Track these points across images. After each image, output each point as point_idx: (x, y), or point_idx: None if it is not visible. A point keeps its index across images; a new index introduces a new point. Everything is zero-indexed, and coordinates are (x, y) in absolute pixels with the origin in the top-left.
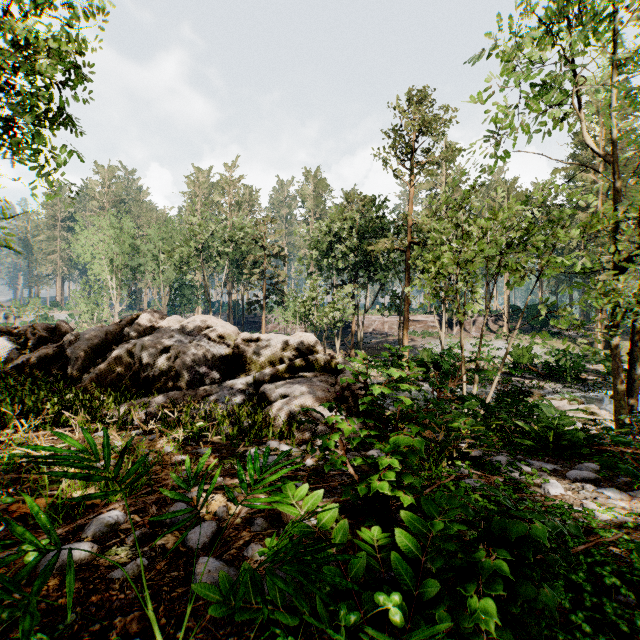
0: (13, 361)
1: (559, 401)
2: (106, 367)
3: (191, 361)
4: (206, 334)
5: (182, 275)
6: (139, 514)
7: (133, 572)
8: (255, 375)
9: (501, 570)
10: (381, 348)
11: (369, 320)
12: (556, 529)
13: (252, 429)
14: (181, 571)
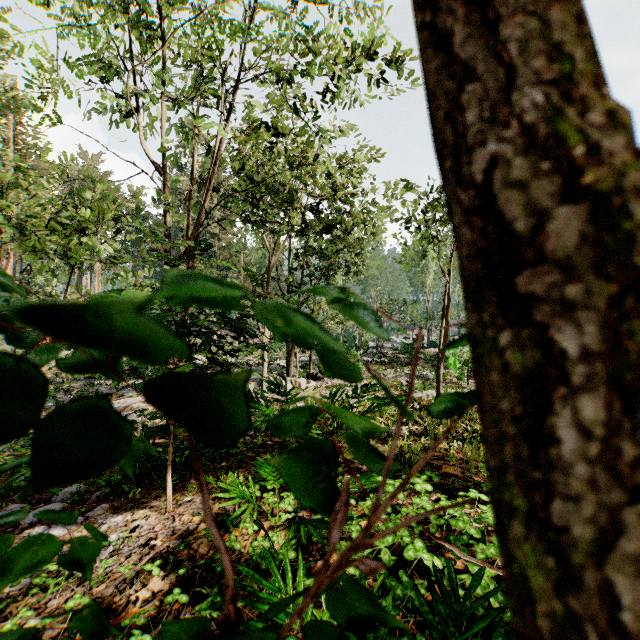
0: None
1: (136, 398)
2: None
3: None
4: None
5: None
6: None
7: None
8: None
9: None
10: None
11: None
12: None
13: None
14: None
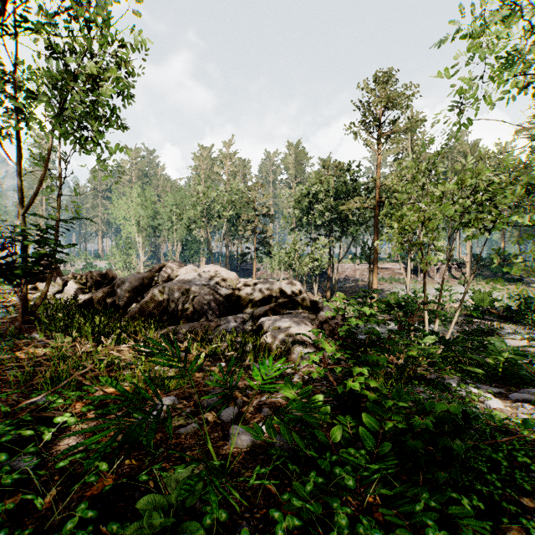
0: (78, 298)
1: (518, 341)
2: (145, 303)
3: (204, 300)
4: (214, 279)
5: (190, 232)
6: (186, 400)
7: (191, 430)
8: (253, 311)
9: (427, 425)
10: (353, 292)
11: (342, 268)
12: (474, 414)
13: (253, 351)
14: (220, 433)
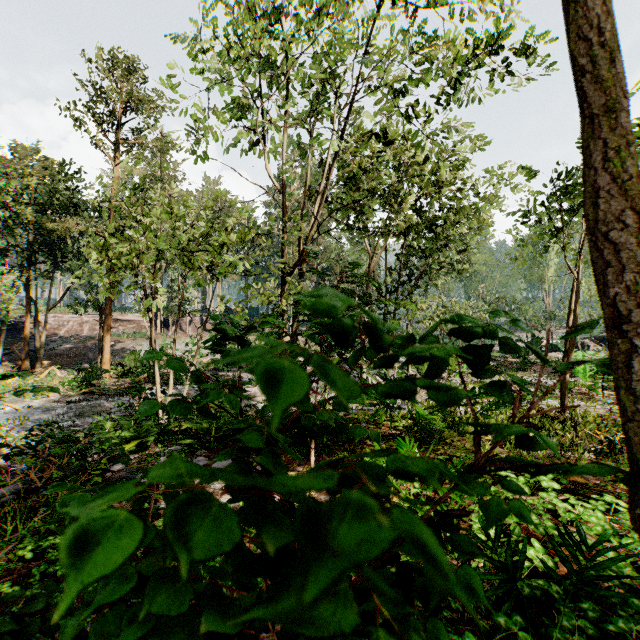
0: None
1: (252, 388)
2: None
3: None
4: None
5: None
6: None
7: None
8: None
9: None
10: (76, 355)
11: (60, 320)
12: None
13: None
14: None
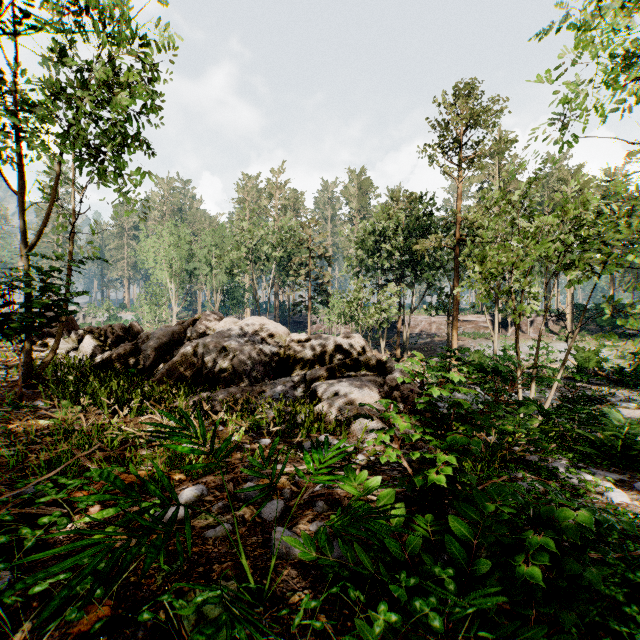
0: (96, 357)
1: (633, 410)
2: (174, 363)
3: (247, 359)
4: (259, 334)
5: (232, 278)
6: (218, 490)
7: (222, 533)
8: (306, 374)
9: (547, 545)
10: (428, 349)
11: (415, 320)
12: (607, 523)
13: (306, 424)
14: (259, 537)
